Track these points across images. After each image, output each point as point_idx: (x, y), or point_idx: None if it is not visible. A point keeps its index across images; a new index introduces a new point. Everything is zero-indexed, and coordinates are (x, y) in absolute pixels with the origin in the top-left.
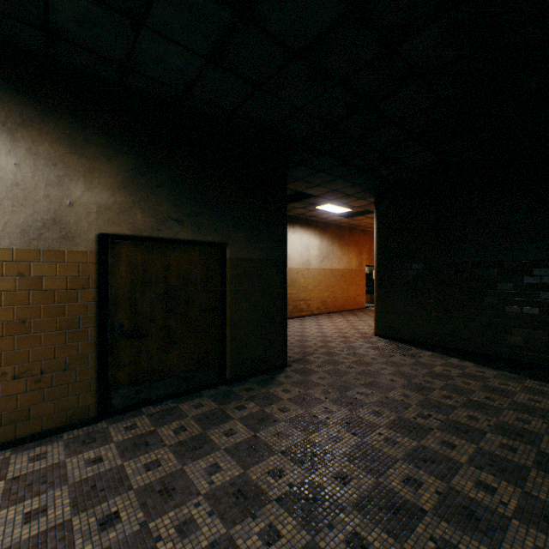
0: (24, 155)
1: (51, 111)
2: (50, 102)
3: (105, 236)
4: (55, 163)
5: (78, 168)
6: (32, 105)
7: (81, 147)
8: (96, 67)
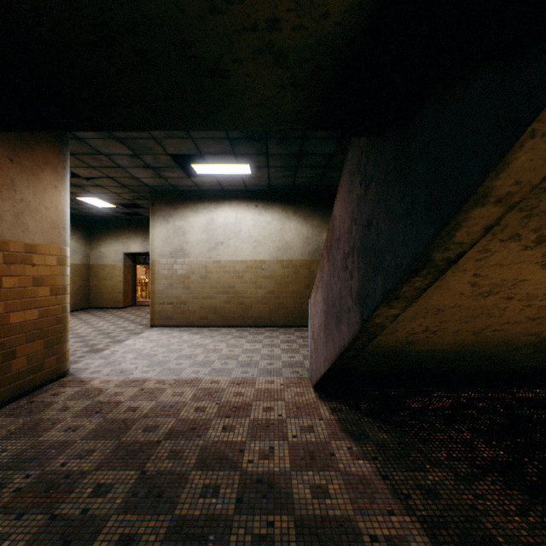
0: (309, 227)
1: (316, 209)
2: (316, 205)
3: None
4: (317, 227)
5: (324, 227)
6: (311, 208)
7: (325, 219)
8: (331, 188)
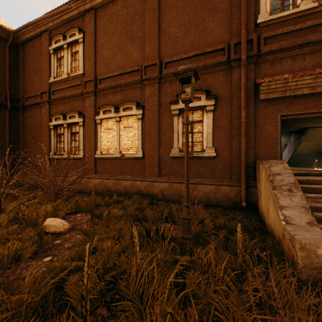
0: None
1: None
2: None
3: (285, 144)
4: None
5: (282, 137)
6: None
7: (282, 134)
8: None
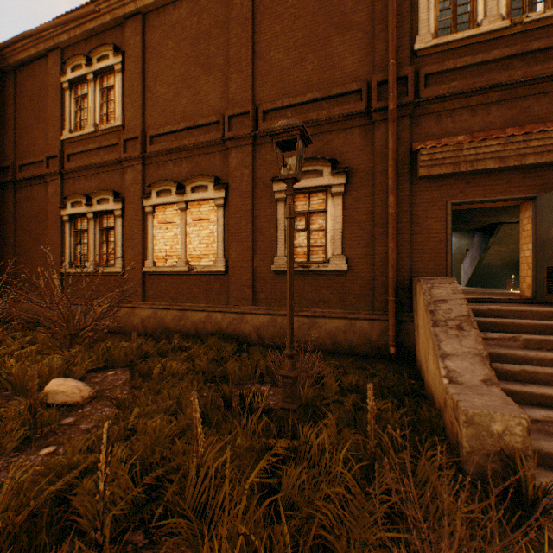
0: (453, 237)
1: None
2: None
3: (467, 249)
4: (458, 237)
5: (462, 237)
6: None
7: (463, 233)
8: None
